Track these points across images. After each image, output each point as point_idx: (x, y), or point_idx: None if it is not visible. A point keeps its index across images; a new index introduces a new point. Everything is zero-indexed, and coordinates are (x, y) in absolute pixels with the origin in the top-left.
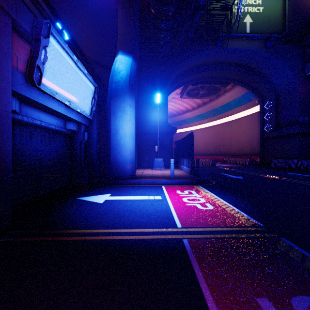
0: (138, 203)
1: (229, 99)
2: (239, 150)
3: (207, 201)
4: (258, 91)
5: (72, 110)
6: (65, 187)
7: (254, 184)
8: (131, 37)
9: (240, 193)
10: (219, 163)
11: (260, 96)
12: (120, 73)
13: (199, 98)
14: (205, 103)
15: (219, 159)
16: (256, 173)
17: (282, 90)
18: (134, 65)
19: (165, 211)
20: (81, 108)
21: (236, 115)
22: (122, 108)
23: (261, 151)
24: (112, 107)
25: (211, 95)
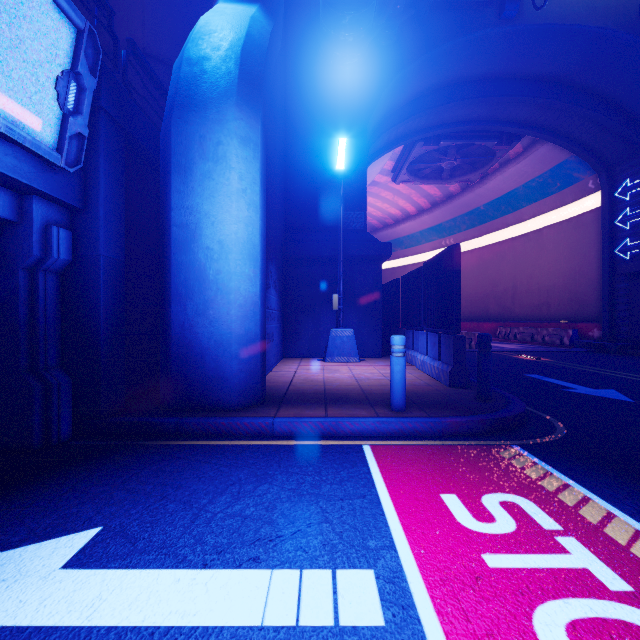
0: None
1: (513, 183)
2: (536, 308)
3: None
4: (600, 155)
5: None
6: None
7: None
8: None
9: None
10: None
11: (603, 168)
12: (211, 37)
13: (438, 181)
14: (450, 196)
15: (484, 329)
16: (635, 374)
17: None
18: (265, 23)
19: None
20: None
21: (528, 222)
22: (211, 146)
23: (606, 311)
24: (176, 143)
25: (470, 172)
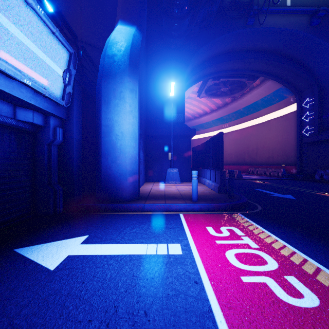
0: (132, 273)
1: (256, 98)
2: (267, 158)
3: (281, 264)
4: (295, 86)
5: (12, 79)
6: (19, 218)
7: (326, 210)
8: (136, 3)
9: (328, 235)
10: (243, 175)
11: (297, 92)
12: (117, 45)
13: (220, 97)
14: (226, 104)
15: (243, 169)
16: (304, 188)
17: (328, 83)
18: (139, 36)
19: (198, 323)
20: (36, 81)
21: (263, 117)
22: (118, 93)
23: (298, 160)
24: (103, 92)
25: (235, 93)
